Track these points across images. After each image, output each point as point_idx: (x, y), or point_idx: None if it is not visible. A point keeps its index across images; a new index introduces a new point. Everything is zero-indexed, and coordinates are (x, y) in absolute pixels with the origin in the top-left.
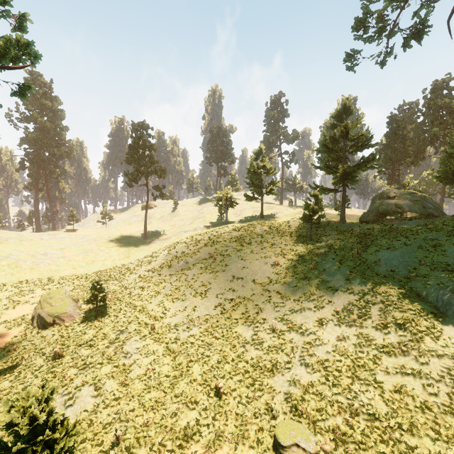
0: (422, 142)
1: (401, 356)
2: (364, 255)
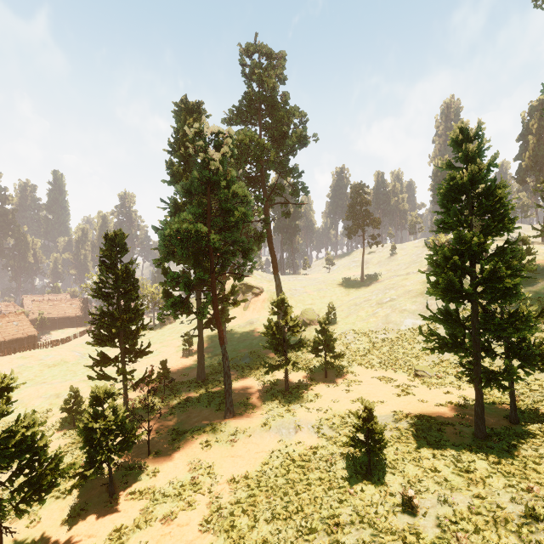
0: None
1: None
2: None
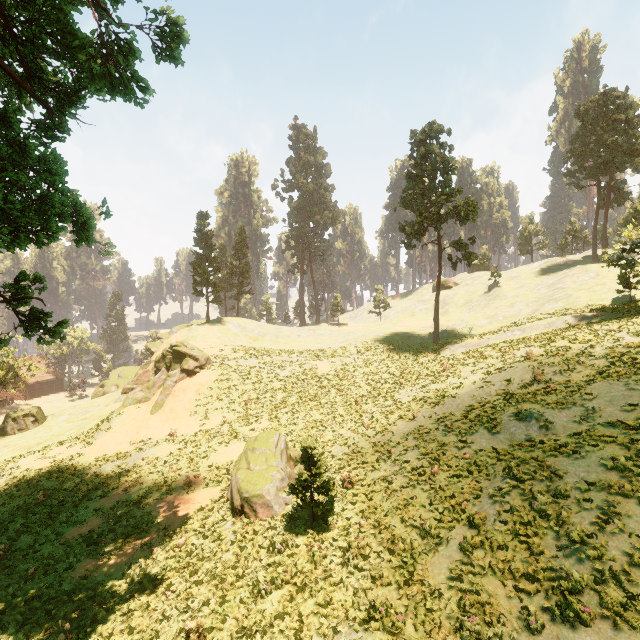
0: None
1: None
2: None
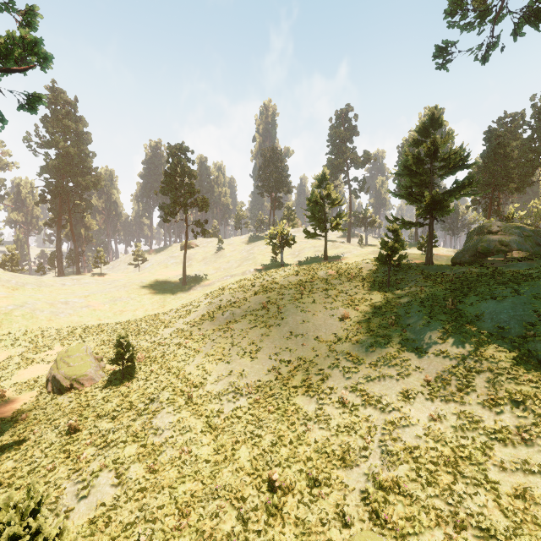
0: (530, 163)
1: (522, 446)
2: (460, 307)
